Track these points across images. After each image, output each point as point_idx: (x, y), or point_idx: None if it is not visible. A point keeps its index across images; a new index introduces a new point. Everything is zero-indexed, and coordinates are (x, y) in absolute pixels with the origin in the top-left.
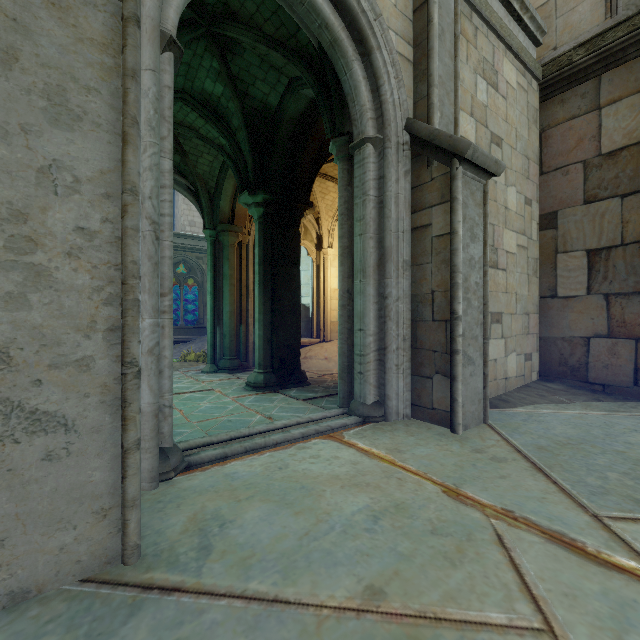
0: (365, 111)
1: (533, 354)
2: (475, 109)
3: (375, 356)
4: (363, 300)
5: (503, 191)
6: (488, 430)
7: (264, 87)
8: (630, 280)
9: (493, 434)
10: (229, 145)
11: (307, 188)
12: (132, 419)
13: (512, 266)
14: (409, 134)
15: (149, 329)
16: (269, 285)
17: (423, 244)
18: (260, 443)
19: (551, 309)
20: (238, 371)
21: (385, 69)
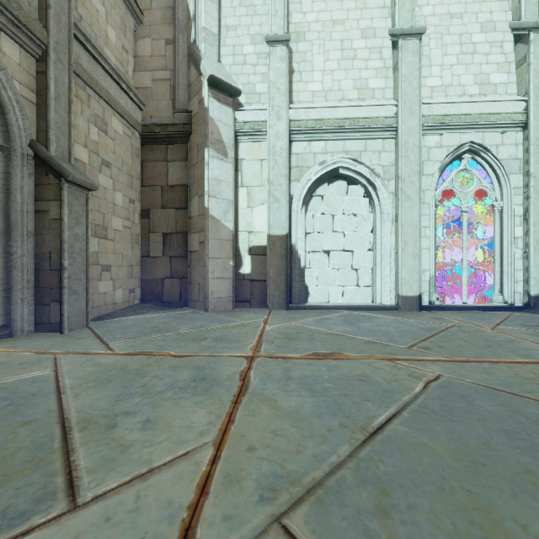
0: None
1: (136, 289)
2: (89, 143)
3: (3, 294)
4: None
5: (112, 194)
6: (86, 329)
7: None
8: (179, 250)
9: (88, 330)
10: None
11: None
12: None
13: (119, 238)
14: (33, 150)
15: None
16: None
17: (44, 222)
18: None
19: (147, 263)
20: None
21: (11, 103)
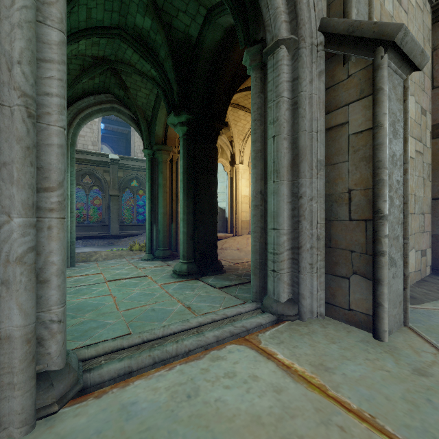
0: (279, 13)
1: (427, 250)
2: (383, 17)
3: (288, 255)
4: (277, 200)
5: None
6: (414, 336)
7: (186, 19)
8: None
9: (423, 343)
10: (159, 75)
11: (223, 110)
12: None
13: (412, 169)
14: (323, 34)
15: (17, 231)
16: (191, 190)
17: (338, 143)
18: (171, 352)
19: None
20: (169, 259)
21: None
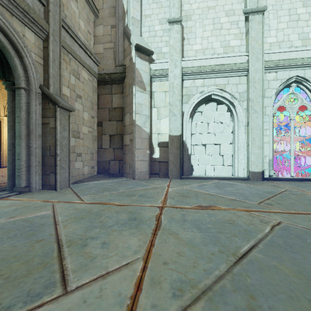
0: (20, 77)
1: (95, 166)
2: (70, 85)
3: (26, 169)
4: (20, 148)
5: (82, 113)
6: (69, 188)
7: None
8: (118, 144)
9: (69, 189)
10: None
11: None
12: None
13: (86, 138)
14: (41, 90)
15: None
16: None
17: (47, 129)
18: None
19: (101, 152)
20: None
21: (30, 65)
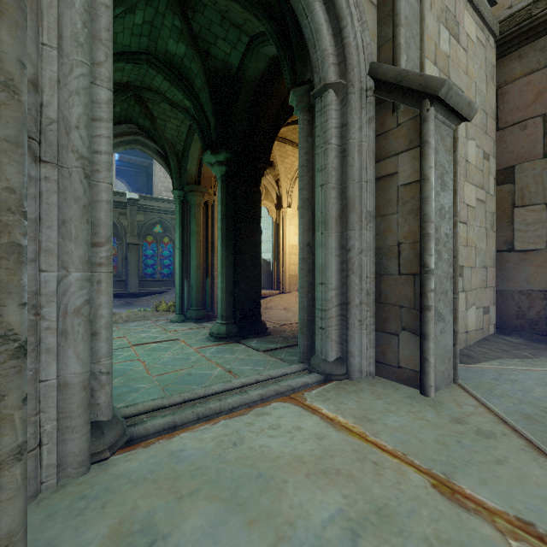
0: (327, 56)
1: (490, 307)
2: (438, 58)
3: (337, 311)
4: (325, 253)
5: (464, 144)
6: (461, 392)
7: (225, 46)
8: None
9: (468, 397)
10: (193, 107)
11: (267, 148)
12: (6, 418)
13: (472, 219)
14: (373, 79)
15: (76, 284)
16: (231, 240)
17: (388, 194)
18: (214, 408)
19: (508, 263)
20: (204, 321)
21: (348, 10)
